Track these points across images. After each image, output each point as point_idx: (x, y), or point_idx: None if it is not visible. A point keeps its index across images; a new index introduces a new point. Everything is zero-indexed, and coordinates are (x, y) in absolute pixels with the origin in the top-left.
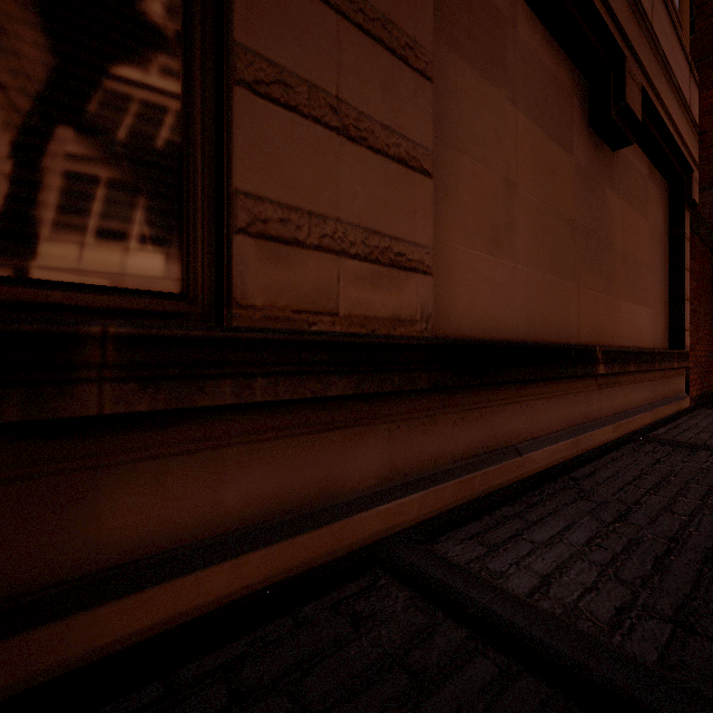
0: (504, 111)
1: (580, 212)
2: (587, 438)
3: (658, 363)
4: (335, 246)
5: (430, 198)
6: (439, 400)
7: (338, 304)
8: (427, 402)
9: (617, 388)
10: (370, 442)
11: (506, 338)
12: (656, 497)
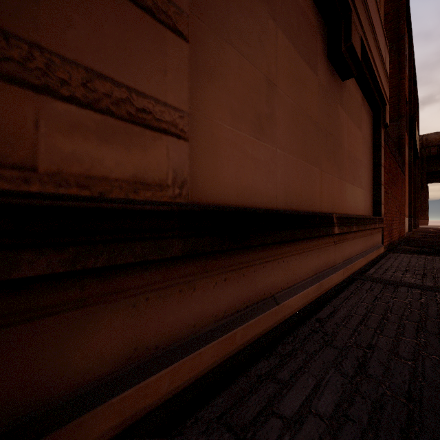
0: (266, 23)
1: (322, 118)
2: (327, 281)
3: (369, 225)
4: (30, 78)
5: (185, 62)
6: (199, 265)
7: (35, 156)
8: (184, 268)
9: (346, 242)
10: (104, 323)
11: (268, 206)
12: (383, 338)
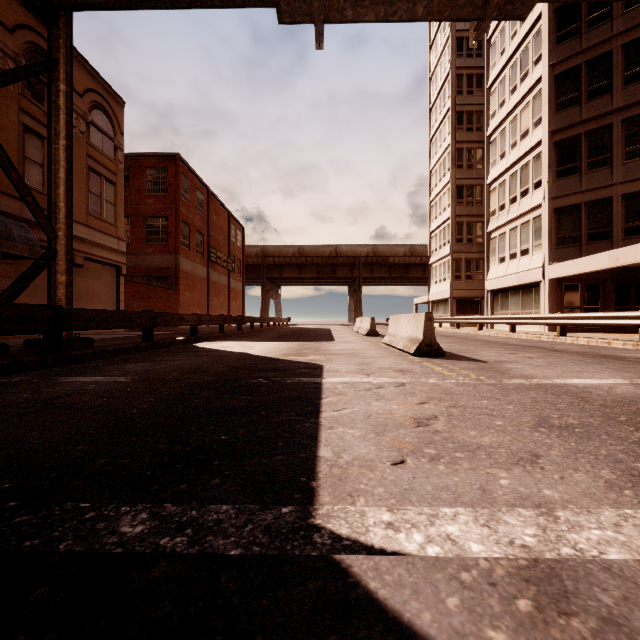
0: None
1: None
2: None
3: None
4: None
5: None
6: None
7: None
8: None
9: None
10: None
11: None
12: None
